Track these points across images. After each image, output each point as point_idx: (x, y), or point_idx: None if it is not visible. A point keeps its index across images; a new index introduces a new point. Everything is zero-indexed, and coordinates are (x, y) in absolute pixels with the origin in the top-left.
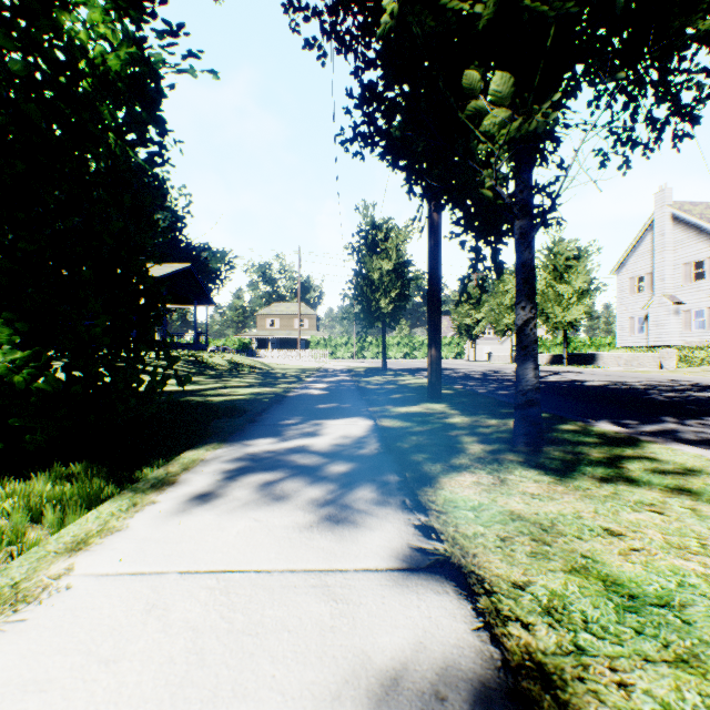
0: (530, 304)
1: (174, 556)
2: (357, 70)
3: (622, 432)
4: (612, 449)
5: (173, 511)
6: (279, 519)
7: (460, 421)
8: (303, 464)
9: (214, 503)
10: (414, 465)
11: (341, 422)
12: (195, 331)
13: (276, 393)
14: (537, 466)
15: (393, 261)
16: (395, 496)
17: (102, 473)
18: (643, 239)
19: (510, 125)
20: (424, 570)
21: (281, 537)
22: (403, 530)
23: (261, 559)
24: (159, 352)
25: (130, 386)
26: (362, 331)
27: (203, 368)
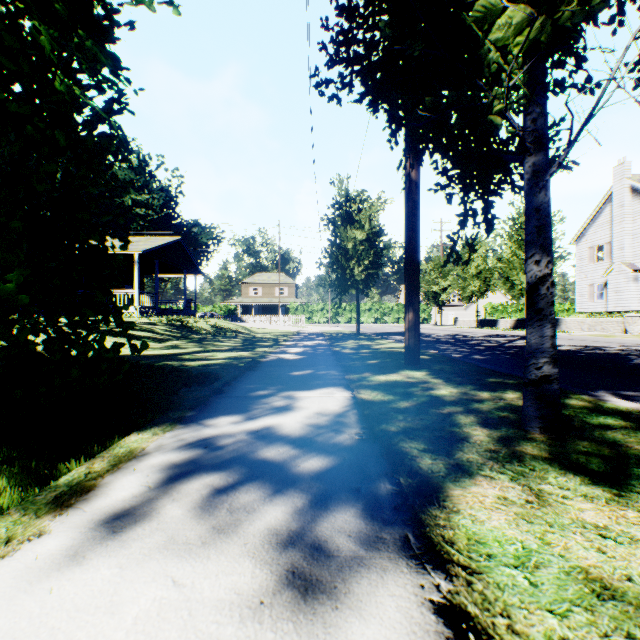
0: (547, 257)
1: None
2: None
3: None
4: None
5: (56, 558)
6: (211, 583)
7: (448, 393)
8: (266, 458)
9: (126, 537)
10: (408, 463)
11: (315, 393)
12: (185, 298)
13: (253, 357)
14: (573, 467)
15: (366, 231)
16: (391, 526)
17: (14, 468)
18: (603, 210)
19: (534, 21)
20: None
21: (204, 638)
22: (416, 622)
23: None
24: (108, 316)
25: (70, 356)
26: (336, 297)
27: (187, 332)
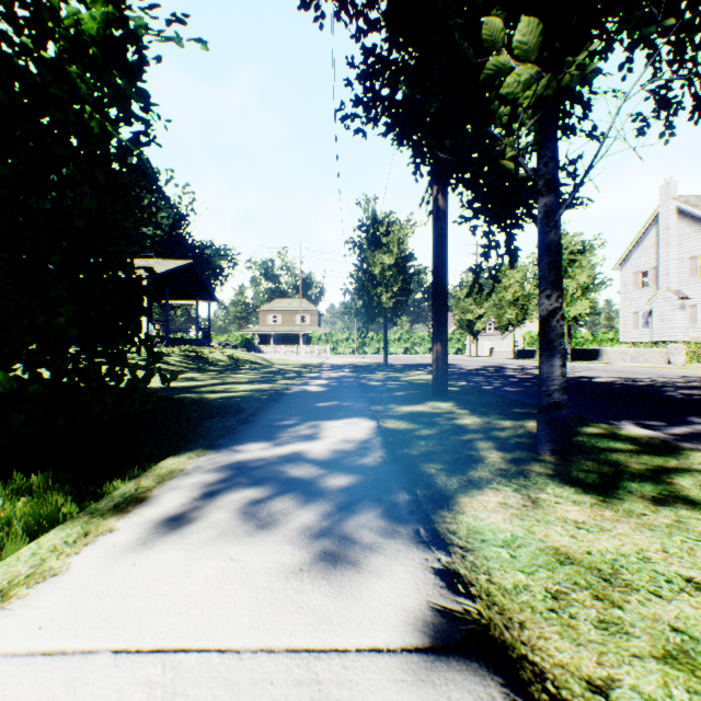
0: (557, 292)
1: (114, 620)
2: (359, 31)
3: (656, 436)
4: (653, 459)
5: (131, 545)
6: (260, 558)
7: (472, 422)
8: (296, 476)
9: (184, 531)
10: (425, 479)
11: (341, 423)
12: (198, 326)
13: (275, 389)
14: (571, 481)
15: (394, 255)
16: (406, 523)
17: (65, 486)
18: (648, 233)
19: (538, 82)
20: (454, 652)
21: (260, 588)
22: (419, 578)
23: (229, 628)
24: (140, 347)
25: (106, 385)
26: (363, 326)
27: (203, 364)
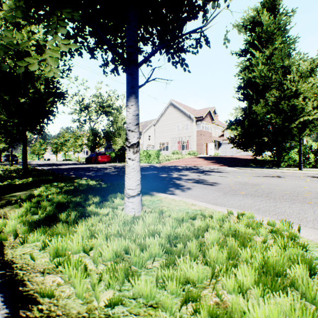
0: None
1: None
2: None
3: None
4: None
5: None
6: None
7: None
8: None
9: None
10: None
11: None
12: None
13: None
14: None
15: None
16: None
17: None
18: None
19: None
20: None
21: None
22: None
23: None
24: None
25: None
26: None
27: None
